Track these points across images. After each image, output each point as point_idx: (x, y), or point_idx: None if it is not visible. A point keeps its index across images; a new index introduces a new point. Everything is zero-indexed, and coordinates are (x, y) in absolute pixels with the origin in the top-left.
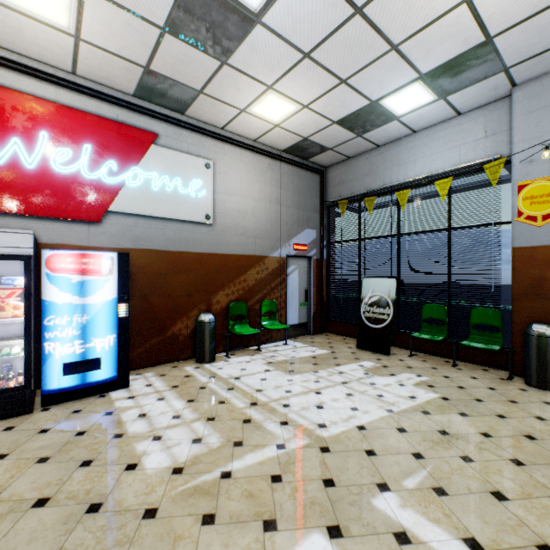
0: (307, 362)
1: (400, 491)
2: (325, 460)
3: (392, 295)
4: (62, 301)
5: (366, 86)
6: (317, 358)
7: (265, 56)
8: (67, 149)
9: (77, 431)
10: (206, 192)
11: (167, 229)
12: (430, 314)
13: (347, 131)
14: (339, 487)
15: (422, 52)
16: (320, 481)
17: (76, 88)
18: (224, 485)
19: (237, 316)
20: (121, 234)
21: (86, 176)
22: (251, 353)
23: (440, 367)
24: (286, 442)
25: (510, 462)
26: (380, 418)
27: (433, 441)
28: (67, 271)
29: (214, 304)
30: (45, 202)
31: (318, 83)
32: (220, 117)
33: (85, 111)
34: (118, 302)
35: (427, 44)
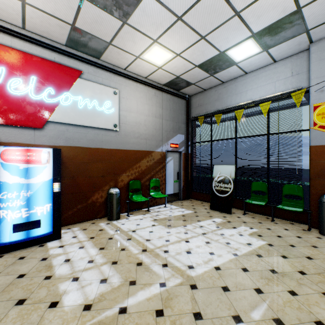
0: (179, 219)
1: (250, 322)
2: (194, 295)
3: (232, 175)
4: (12, 181)
5: (217, 41)
6: (185, 216)
7: (152, 18)
8: (19, 79)
9: (19, 274)
10: (114, 109)
11: (88, 133)
12: (256, 187)
13: (204, 72)
14: (205, 320)
15: (255, 18)
16: (191, 315)
17: (26, 38)
18: (121, 320)
19: (134, 189)
20: (57, 136)
21: (32, 97)
22: (143, 213)
23: (264, 222)
24: (166, 281)
25: (322, 295)
26: (229, 260)
27: (267, 278)
28: (16, 161)
29: (119, 182)
30: (3, 114)
31: (186, 39)
32: (123, 61)
33: (32, 54)
34: (53, 181)
35: (259, 11)
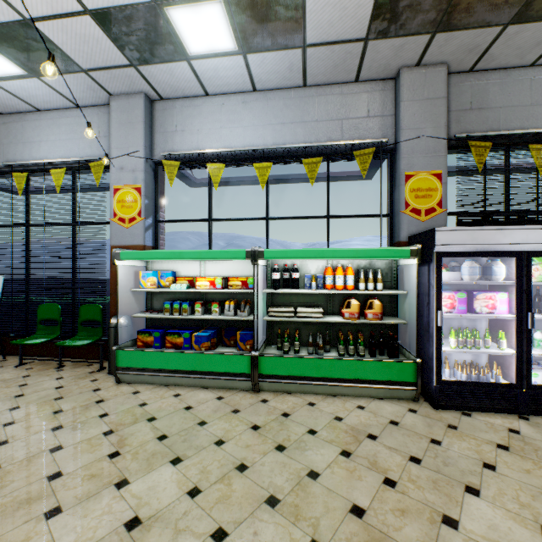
0: None
1: None
2: None
3: None
4: None
5: None
6: None
7: None
8: None
9: None
10: None
11: None
12: (46, 314)
13: None
14: None
15: None
16: None
17: None
18: None
19: None
20: None
21: None
22: None
23: (38, 373)
24: None
25: None
26: None
27: None
28: None
29: None
30: None
31: None
32: None
33: None
34: None
35: None
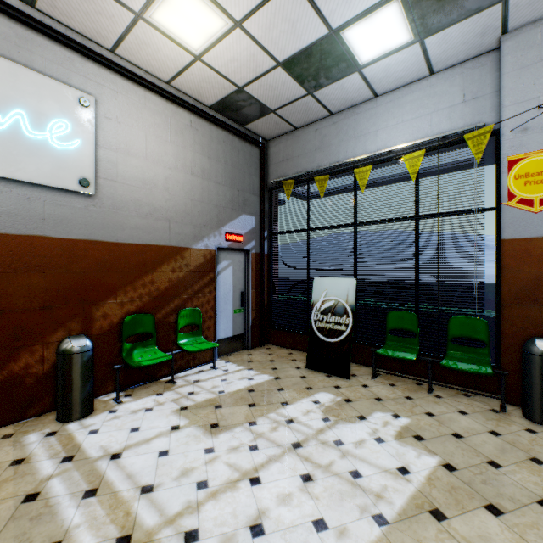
0: (240, 401)
1: None
2: None
3: (351, 299)
4: None
5: None
6: (255, 392)
7: None
8: None
9: None
10: (81, 142)
11: None
12: (397, 323)
13: (295, 83)
14: None
15: None
16: None
17: None
18: None
19: (139, 335)
20: None
21: None
22: (159, 390)
23: (415, 395)
24: None
25: None
26: None
27: None
28: None
29: (97, 320)
30: None
31: None
32: (103, 24)
33: None
34: None
35: None
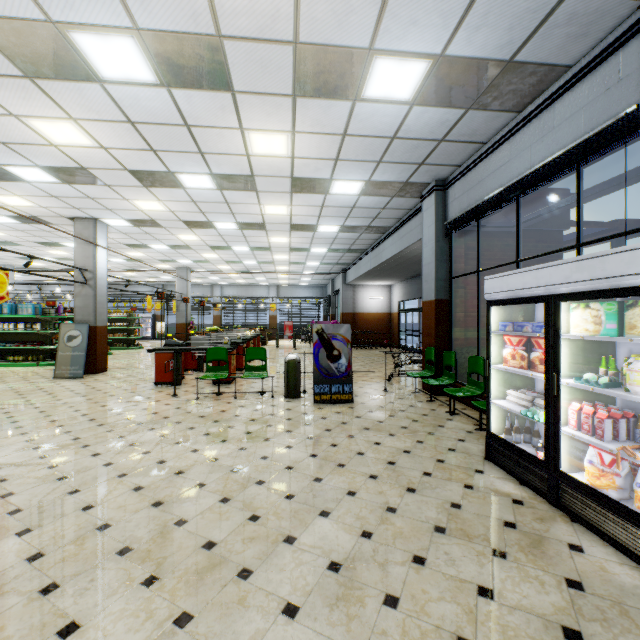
0: None
1: None
2: None
3: None
4: None
5: None
6: None
7: None
8: None
9: None
10: None
11: None
12: None
13: None
14: None
15: None
16: None
17: None
18: None
19: None
20: None
21: None
22: None
23: None
24: None
25: None
26: None
27: None
28: None
29: None
30: None
31: None
32: None
33: None
34: None
35: None
